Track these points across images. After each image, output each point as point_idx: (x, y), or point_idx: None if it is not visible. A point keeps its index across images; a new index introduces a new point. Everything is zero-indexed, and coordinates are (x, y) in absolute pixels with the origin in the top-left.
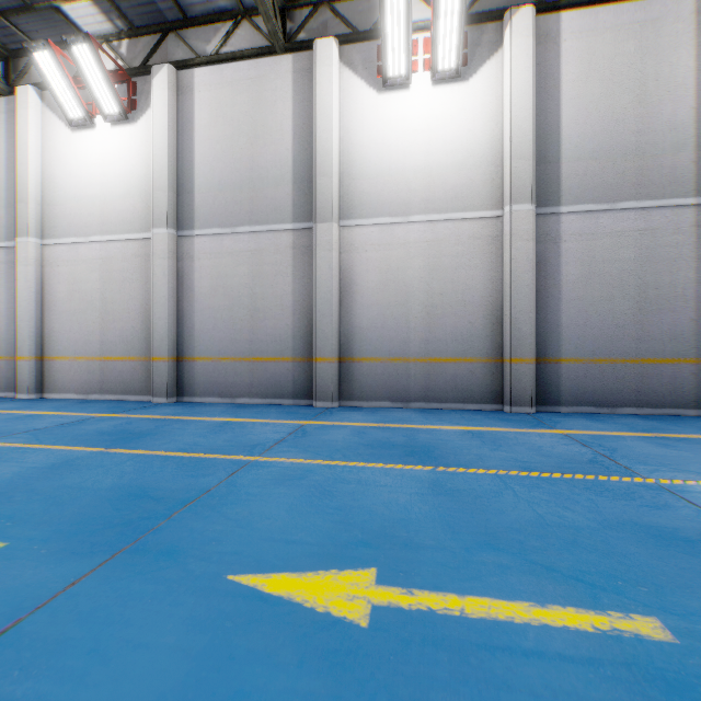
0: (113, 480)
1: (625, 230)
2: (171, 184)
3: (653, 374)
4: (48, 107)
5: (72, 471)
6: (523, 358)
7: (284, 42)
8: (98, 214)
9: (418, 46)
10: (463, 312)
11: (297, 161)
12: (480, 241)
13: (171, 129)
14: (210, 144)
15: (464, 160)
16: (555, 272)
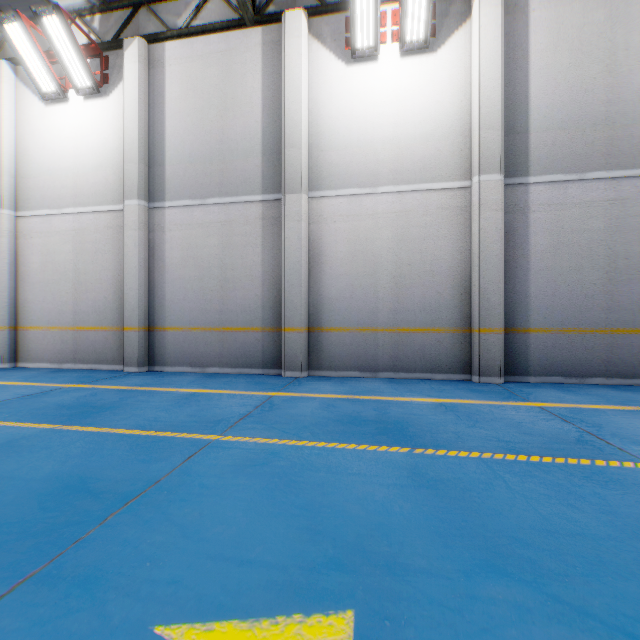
0: (53, 466)
1: (594, 200)
2: (142, 156)
3: (622, 344)
4: (23, 82)
5: (12, 454)
6: (491, 328)
7: (253, 15)
8: (71, 186)
9: (387, 18)
10: (432, 282)
11: (266, 133)
12: (448, 212)
13: (142, 102)
14: (181, 116)
15: (433, 131)
16: (524, 242)
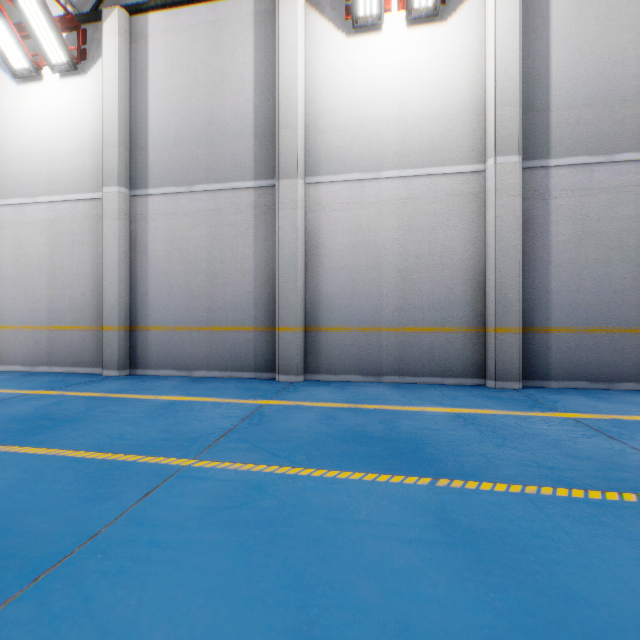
0: None
1: (623, 185)
2: (122, 139)
3: None
4: None
5: None
6: (509, 328)
7: None
8: (45, 172)
9: None
10: (441, 277)
11: (259, 113)
12: (460, 198)
13: (122, 79)
14: (165, 95)
15: (443, 109)
16: (544, 232)
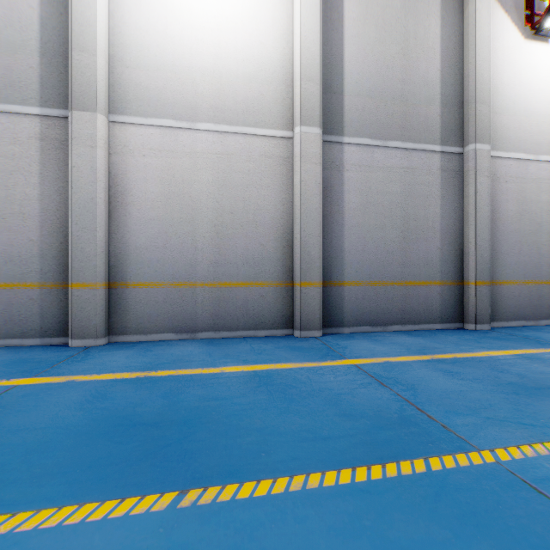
0: None
1: (394, 166)
2: None
3: (413, 294)
4: None
5: None
6: (311, 282)
7: None
8: None
9: None
10: (255, 234)
11: (47, 27)
12: (271, 160)
13: None
14: None
15: (256, 73)
16: (339, 199)
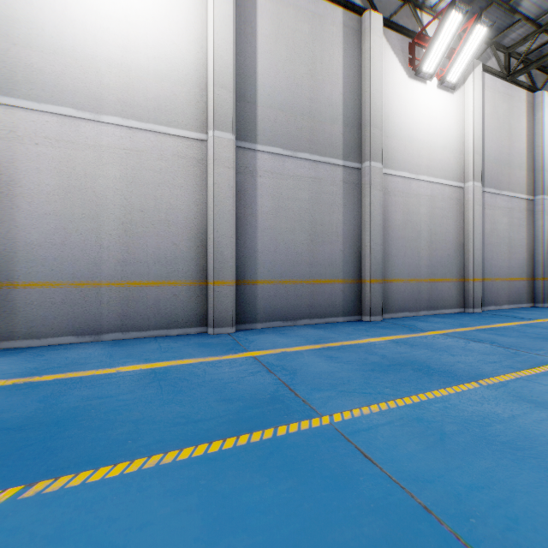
0: None
1: (303, 176)
2: None
3: (320, 291)
4: None
5: None
6: (225, 281)
7: None
8: None
9: None
10: (167, 233)
11: None
12: (185, 161)
13: None
14: None
15: (168, 72)
16: (253, 202)
